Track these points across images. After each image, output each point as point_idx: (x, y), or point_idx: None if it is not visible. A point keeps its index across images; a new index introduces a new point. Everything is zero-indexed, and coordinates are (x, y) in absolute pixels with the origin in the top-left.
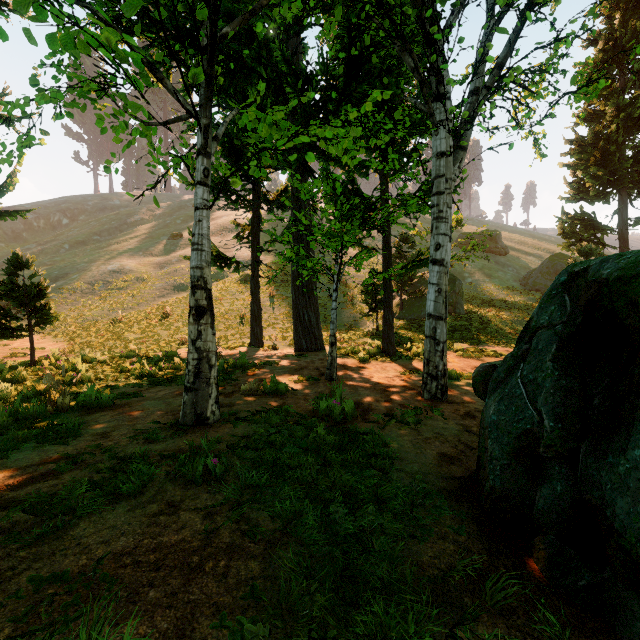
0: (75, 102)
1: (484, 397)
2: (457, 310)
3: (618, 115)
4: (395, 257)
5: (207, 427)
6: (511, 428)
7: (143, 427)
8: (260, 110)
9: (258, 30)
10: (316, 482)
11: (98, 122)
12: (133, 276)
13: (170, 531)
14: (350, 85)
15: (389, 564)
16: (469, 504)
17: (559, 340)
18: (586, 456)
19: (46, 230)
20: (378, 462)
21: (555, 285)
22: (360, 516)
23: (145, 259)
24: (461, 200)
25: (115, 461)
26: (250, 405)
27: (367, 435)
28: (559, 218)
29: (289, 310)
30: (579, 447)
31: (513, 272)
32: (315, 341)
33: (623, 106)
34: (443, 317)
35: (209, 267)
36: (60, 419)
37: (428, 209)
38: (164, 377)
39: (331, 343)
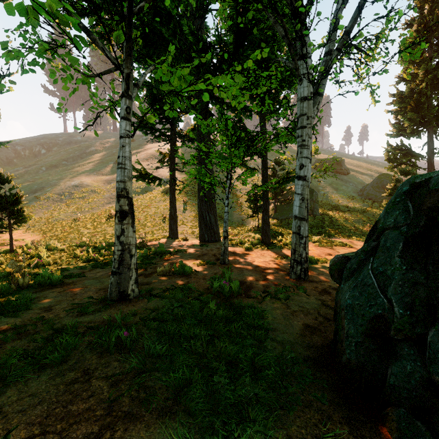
0: (36, 61)
1: (338, 281)
2: (314, 213)
3: (427, 76)
4: (271, 176)
5: (128, 302)
6: (364, 312)
7: (79, 302)
8: (172, 67)
9: (167, 3)
10: (205, 352)
11: (51, 75)
12: (89, 189)
13: (80, 399)
14: (238, 51)
15: (262, 435)
16: (329, 371)
17: (405, 239)
18: (434, 341)
19: (30, 157)
20: (256, 333)
21: (399, 194)
22: (239, 385)
23: (98, 177)
24: (318, 133)
25: (51, 331)
26: (163, 283)
27: (248, 309)
28: (385, 148)
29: (197, 213)
30: (426, 332)
31: (353, 186)
32: (214, 235)
33: (431, 70)
34: (305, 218)
35: (130, 181)
36: (18, 295)
37: (294, 140)
38: (103, 261)
39: (224, 237)
